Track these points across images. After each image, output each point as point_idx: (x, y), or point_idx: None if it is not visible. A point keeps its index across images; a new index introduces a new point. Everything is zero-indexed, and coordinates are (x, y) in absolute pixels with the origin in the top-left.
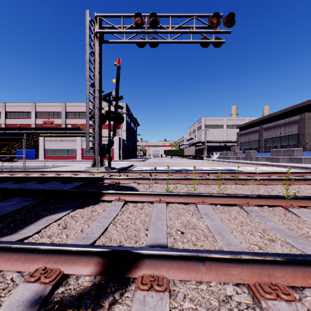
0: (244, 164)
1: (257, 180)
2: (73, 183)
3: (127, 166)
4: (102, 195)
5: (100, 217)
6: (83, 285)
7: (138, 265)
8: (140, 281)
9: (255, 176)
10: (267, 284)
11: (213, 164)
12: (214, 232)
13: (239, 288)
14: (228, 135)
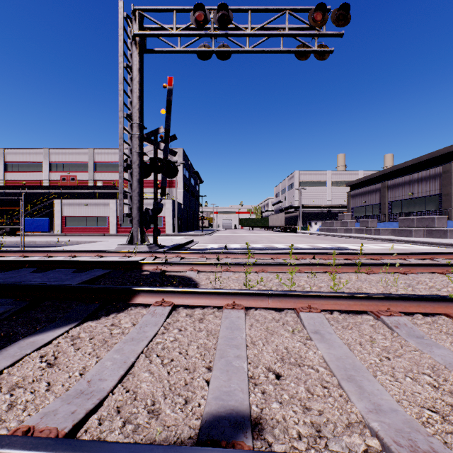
0: (358, 239)
1: (390, 266)
2: (93, 271)
3: (183, 242)
4: (133, 295)
5: (123, 341)
6: None
7: None
8: None
9: (383, 258)
10: None
11: (313, 240)
12: (340, 375)
13: None
14: (333, 197)
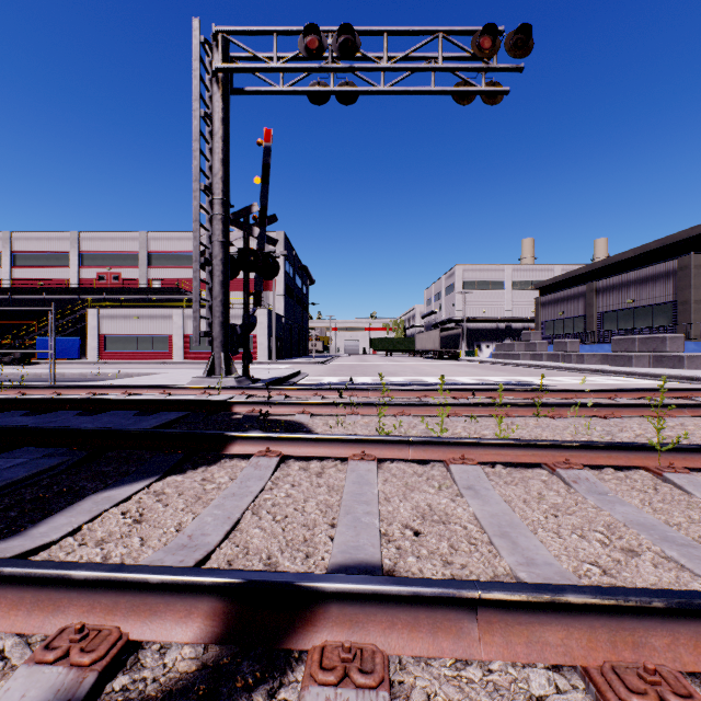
0: (551, 369)
1: (585, 407)
2: (162, 414)
3: (286, 375)
4: (228, 443)
5: (222, 496)
6: (176, 669)
7: (312, 617)
8: (316, 661)
9: (580, 397)
10: (633, 668)
11: (482, 371)
12: (493, 532)
13: (562, 678)
14: (514, 306)
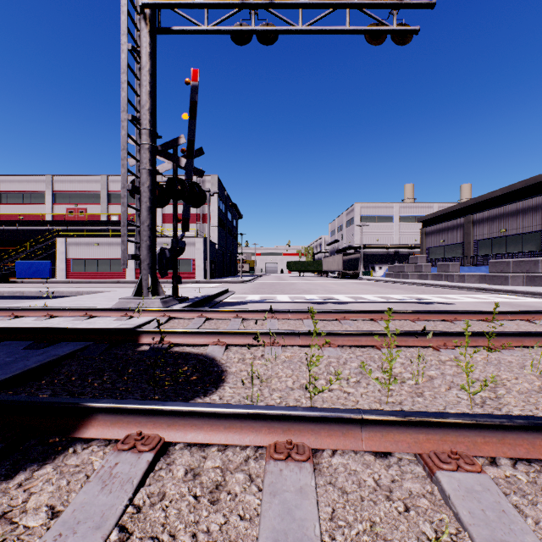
0: (439, 287)
1: (529, 336)
2: (57, 346)
3: (214, 293)
4: (83, 418)
5: None
6: None
7: None
8: None
9: (499, 319)
10: None
11: (381, 289)
12: None
13: None
14: (401, 235)
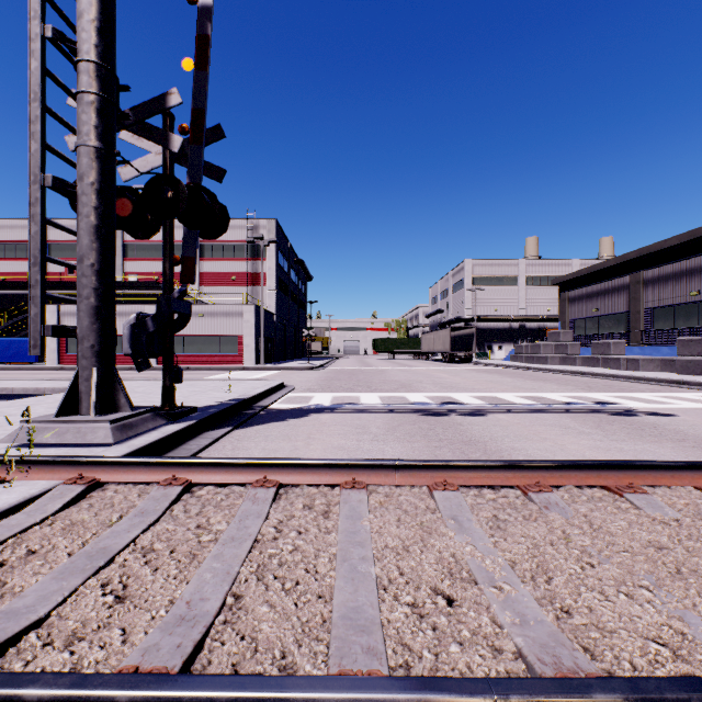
0: (603, 378)
1: None
2: None
3: (253, 394)
4: None
5: None
6: None
7: None
8: None
9: None
10: None
11: (520, 382)
12: None
13: None
14: (529, 303)
